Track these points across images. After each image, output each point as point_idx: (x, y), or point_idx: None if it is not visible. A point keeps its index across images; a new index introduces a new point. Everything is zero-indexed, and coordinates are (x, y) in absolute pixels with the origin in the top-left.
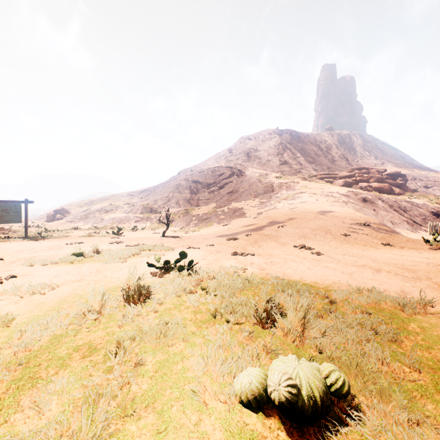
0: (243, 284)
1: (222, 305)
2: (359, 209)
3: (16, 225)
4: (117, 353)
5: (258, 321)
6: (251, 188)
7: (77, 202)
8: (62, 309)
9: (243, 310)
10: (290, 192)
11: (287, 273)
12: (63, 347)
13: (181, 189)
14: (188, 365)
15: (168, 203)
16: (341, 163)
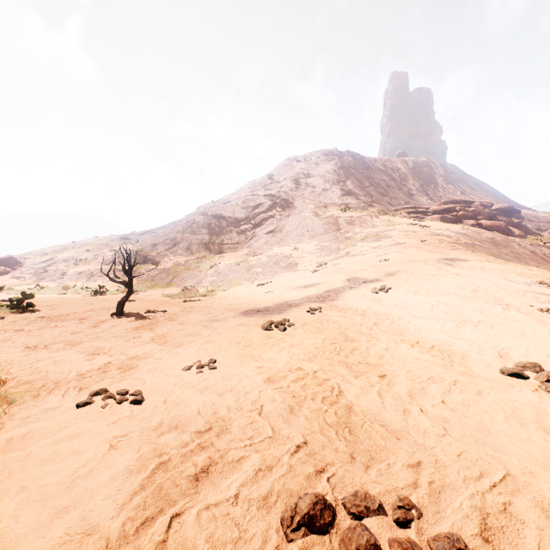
0: None
1: None
2: (499, 256)
3: None
4: None
5: None
6: (304, 224)
7: (43, 248)
8: None
9: None
10: (368, 229)
11: None
12: None
13: (195, 227)
14: None
15: (174, 249)
16: (421, 198)
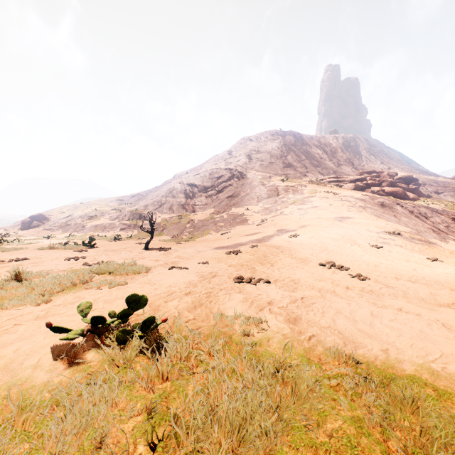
0: (277, 422)
1: None
2: (380, 215)
3: None
4: None
5: None
6: (254, 191)
7: (59, 208)
8: None
9: None
10: (298, 196)
11: (345, 333)
12: None
13: (175, 193)
14: None
15: (160, 209)
16: (347, 167)
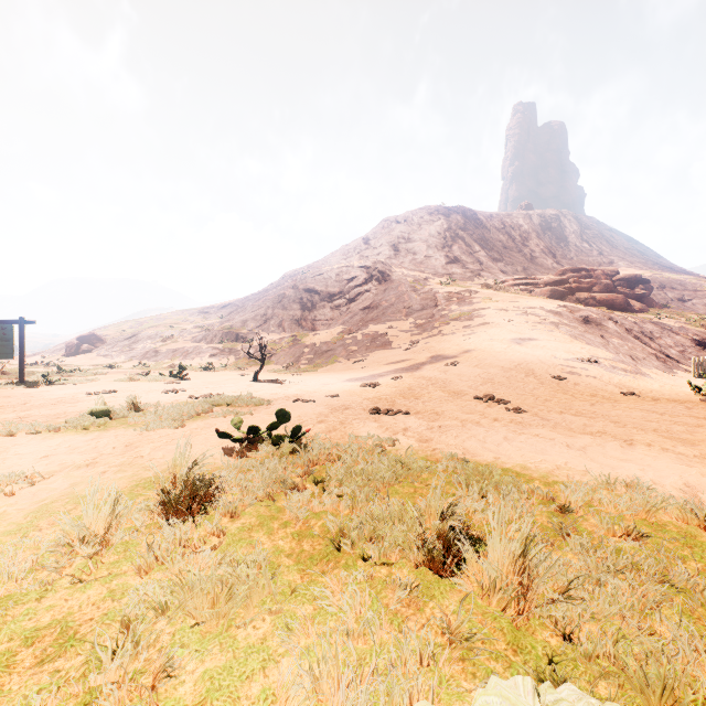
0: (392, 474)
1: (353, 520)
2: (579, 335)
3: (16, 361)
4: (115, 656)
5: (427, 558)
6: (401, 300)
7: (116, 324)
8: (34, 529)
9: (396, 533)
10: (464, 307)
11: (469, 449)
12: (2, 634)
13: (286, 303)
14: (275, 682)
15: (265, 326)
16: (545, 261)
